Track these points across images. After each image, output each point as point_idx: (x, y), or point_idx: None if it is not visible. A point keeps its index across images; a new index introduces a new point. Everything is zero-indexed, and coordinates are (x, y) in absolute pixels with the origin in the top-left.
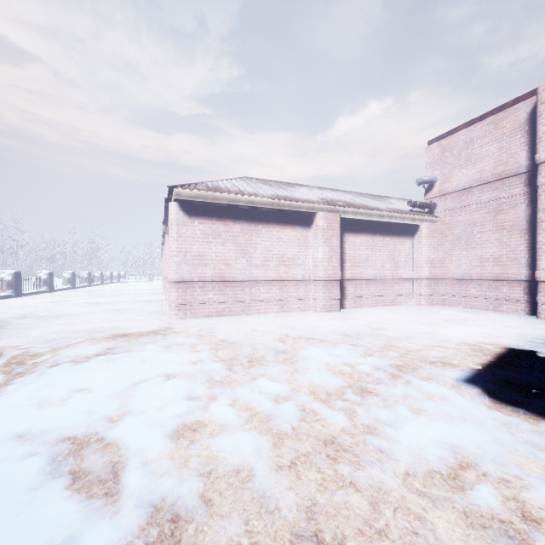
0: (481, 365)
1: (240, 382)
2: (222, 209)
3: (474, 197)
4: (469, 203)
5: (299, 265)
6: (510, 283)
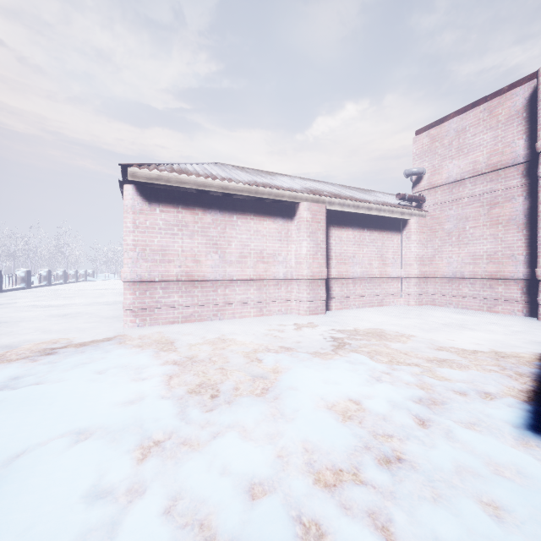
0: (527, 395)
1: (193, 446)
2: (190, 195)
3: (467, 190)
4: (461, 196)
5: (280, 262)
6: (506, 281)
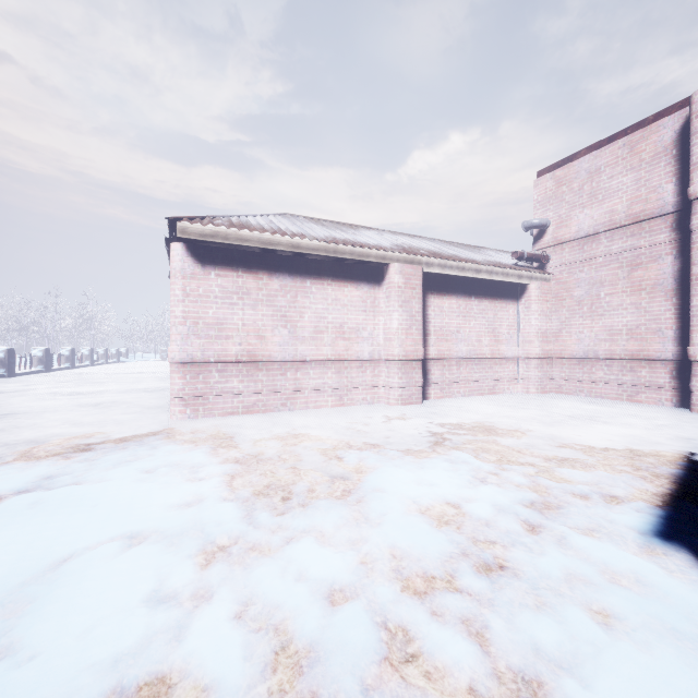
0: (662, 499)
1: (264, 551)
2: (253, 255)
3: (602, 247)
4: (594, 254)
5: (365, 338)
6: (651, 363)
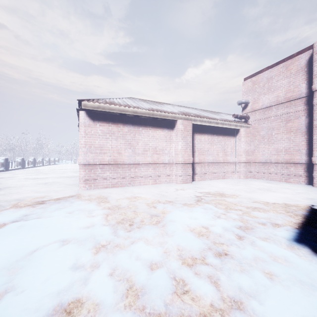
0: (298, 225)
1: (121, 247)
2: (116, 116)
3: (273, 112)
4: (270, 115)
5: (166, 153)
6: (295, 165)
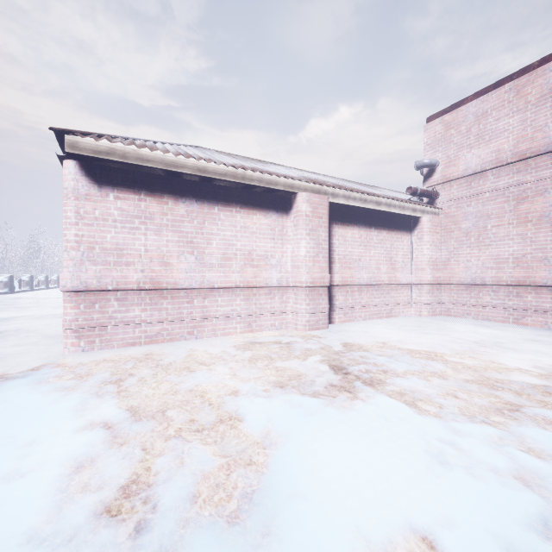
0: None
1: None
2: (156, 178)
3: (488, 183)
4: (482, 190)
5: (273, 265)
6: (537, 289)
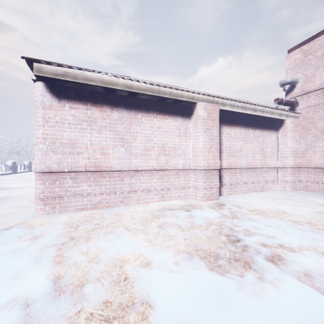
0: None
1: None
2: (98, 93)
3: None
4: None
5: (179, 154)
6: None
